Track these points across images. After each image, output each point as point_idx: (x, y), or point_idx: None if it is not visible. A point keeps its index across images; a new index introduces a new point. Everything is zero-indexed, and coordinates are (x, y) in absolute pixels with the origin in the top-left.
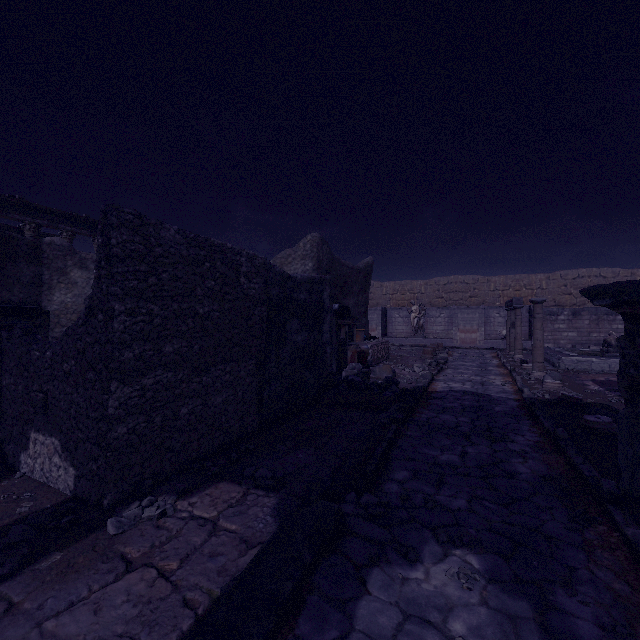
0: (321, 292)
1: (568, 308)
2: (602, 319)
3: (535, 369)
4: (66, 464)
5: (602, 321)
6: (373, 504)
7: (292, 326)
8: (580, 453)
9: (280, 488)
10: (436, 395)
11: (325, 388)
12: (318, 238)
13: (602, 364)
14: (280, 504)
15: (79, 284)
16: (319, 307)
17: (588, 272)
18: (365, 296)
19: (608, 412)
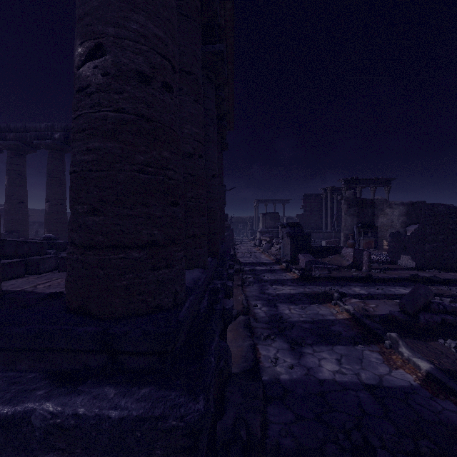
0: None
1: None
2: None
3: None
4: (412, 261)
5: None
6: None
7: None
8: None
9: None
10: None
11: None
12: None
13: None
14: None
15: (388, 214)
16: None
17: None
18: None
19: None
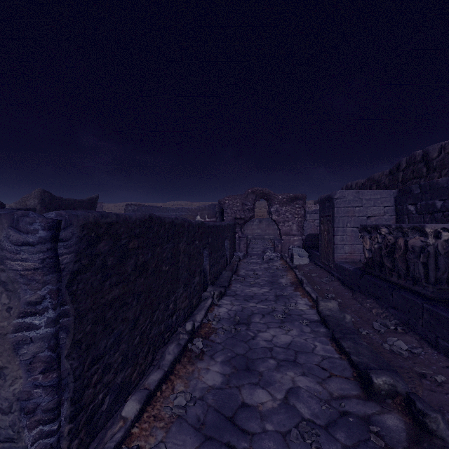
0: None
1: None
2: None
3: None
4: None
5: None
6: None
7: None
8: None
9: None
10: None
11: None
12: (41, 190)
13: None
14: None
15: None
16: None
17: None
18: None
19: None
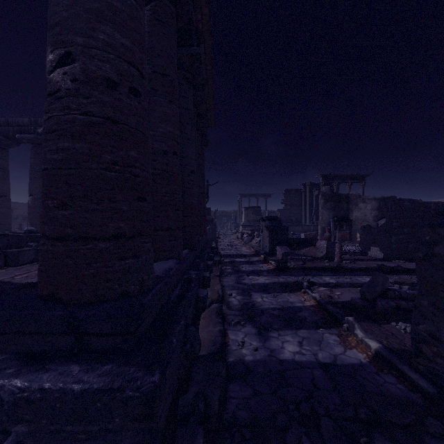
0: None
1: None
2: None
3: None
4: (381, 253)
5: None
6: None
7: None
8: None
9: None
10: None
11: None
12: None
13: None
14: None
15: (362, 209)
16: None
17: None
18: None
19: None
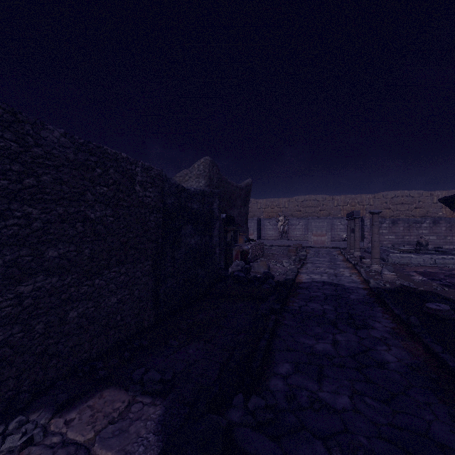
0: (211, 203)
1: (389, 218)
2: (412, 226)
3: (373, 263)
4: None
5: (412, 228)
6: (261, 408)
7: (186, 231)
8: (435, 340)
9: (168, 392)
10: (302, 285)
11: (215, 282)
12: (209, 161)
13: (418, 259)
14: (166, 415)
15: None
16: (210, 215)
17: (401, 193)
18: (246, 208)
19: (441, 299)
